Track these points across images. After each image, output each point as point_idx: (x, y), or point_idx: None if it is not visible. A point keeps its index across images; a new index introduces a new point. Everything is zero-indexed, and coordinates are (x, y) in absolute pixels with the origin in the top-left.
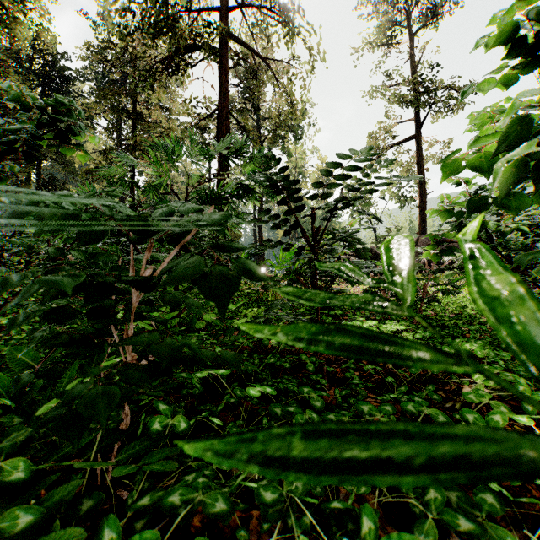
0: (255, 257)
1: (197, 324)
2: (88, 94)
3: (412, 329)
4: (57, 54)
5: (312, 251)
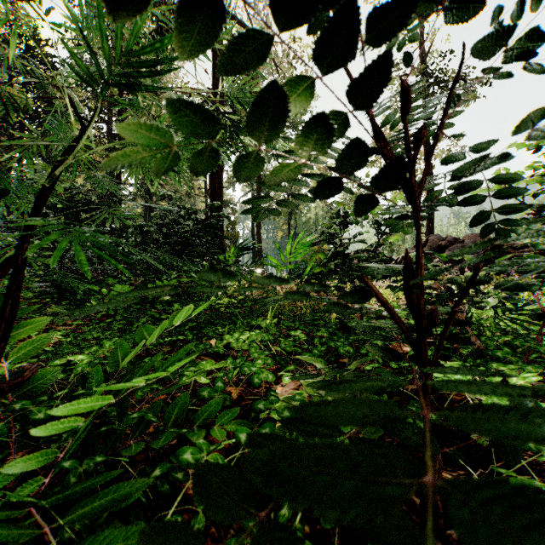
0: (253, 259)
1: (44, 429)
2: (76, 86)
3: (518, 371)
4: (40, 40)
5: (409, 198)
